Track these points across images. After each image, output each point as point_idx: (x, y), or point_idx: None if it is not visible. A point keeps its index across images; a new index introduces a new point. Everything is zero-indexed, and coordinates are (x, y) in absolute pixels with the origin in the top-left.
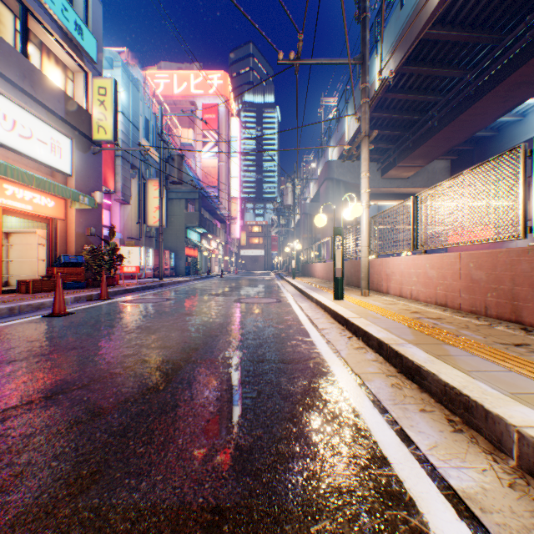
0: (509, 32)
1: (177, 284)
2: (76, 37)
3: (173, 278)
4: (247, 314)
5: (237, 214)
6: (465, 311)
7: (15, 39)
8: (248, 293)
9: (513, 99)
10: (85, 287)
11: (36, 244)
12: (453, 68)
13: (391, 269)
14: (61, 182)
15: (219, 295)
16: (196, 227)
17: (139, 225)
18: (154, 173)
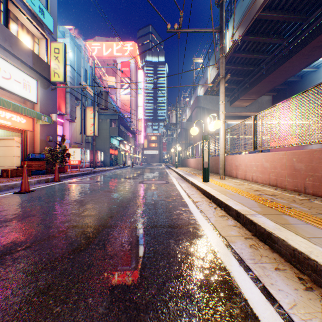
0: (311, 14)
1: (104, 172)
2: (40, 16)
3: (102, 167)
4: (147, 191)
5: (142, 128)
6: (290, 190)
7: (0, 16)
8: (148, 177)
9: (312, 57)
10: (45, 173)
11: (14, 146)
12: (275, 37)
13: (239, 162)
14: (30, 107)
15: (129, 179)
16: (116, 136)
17: (81, 135)
18: (91, 103)
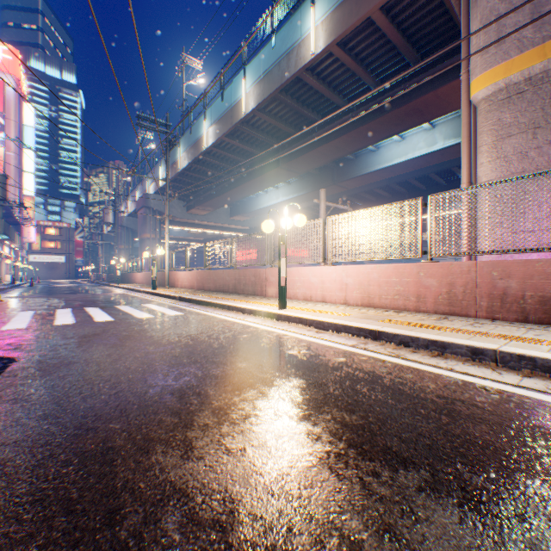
0: (238, 167)
1: (7, 291)
2: None
3: None
4: (112, 296)
5: (33, 214)
6: (197, 289)
7: None
8: (94, 292)
9: (245, 194)
10: None
11: None
12: (219, 171)
13: (180, 277)
14: None
15: (75, 293)
16: None
17: None
18: None
